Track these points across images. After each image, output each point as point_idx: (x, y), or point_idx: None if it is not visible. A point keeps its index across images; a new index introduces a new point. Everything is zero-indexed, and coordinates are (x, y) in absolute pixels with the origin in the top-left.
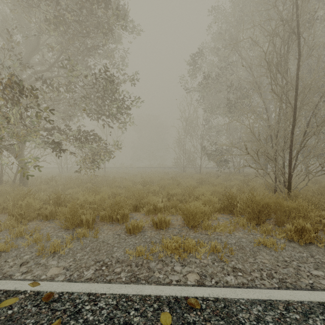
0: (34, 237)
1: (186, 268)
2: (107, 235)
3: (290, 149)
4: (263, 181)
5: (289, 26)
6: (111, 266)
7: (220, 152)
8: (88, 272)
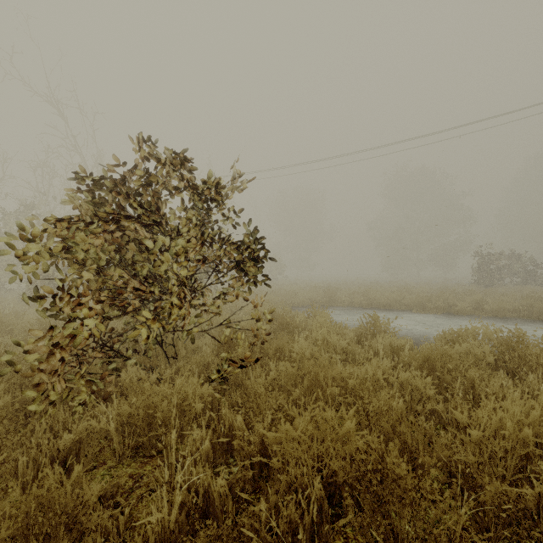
0: None
1: None
2: None
3: None
4: None
5: None
6: None
7: None
8: None
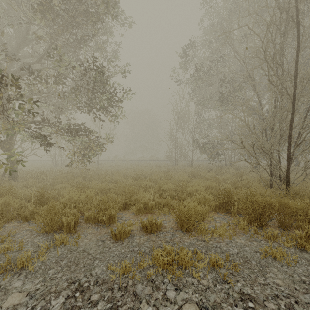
0: (3, 247)
1: (182, 294)
2: (90, 242)
3: (289, 142)
4: (259, 175)
5: (287, 13)
6: (88, 291)
7: (212, 145)
8: (56, 303)
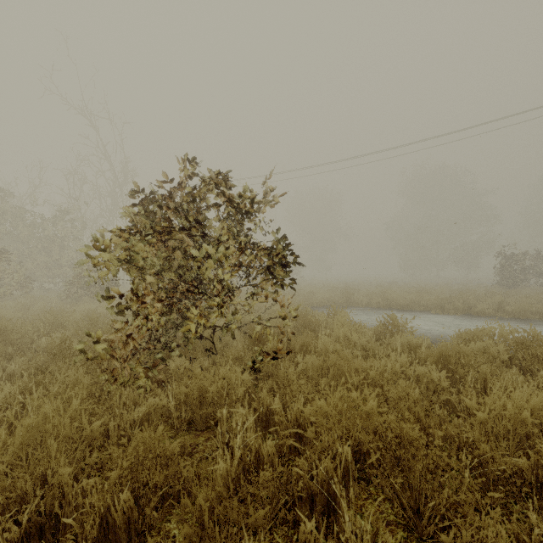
0: None
1: None
2: None
3: None
4: None
5: None
6: None
7: None
8: None
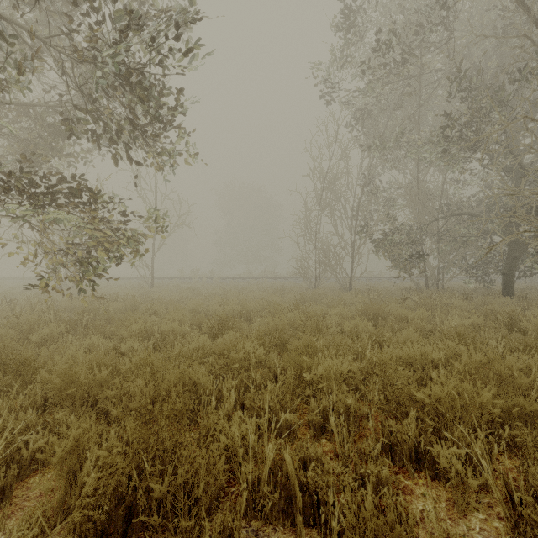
0: None
1: None
2: None
3: None
4: None
5: None
6: None
7: (398, 245)
8: None
